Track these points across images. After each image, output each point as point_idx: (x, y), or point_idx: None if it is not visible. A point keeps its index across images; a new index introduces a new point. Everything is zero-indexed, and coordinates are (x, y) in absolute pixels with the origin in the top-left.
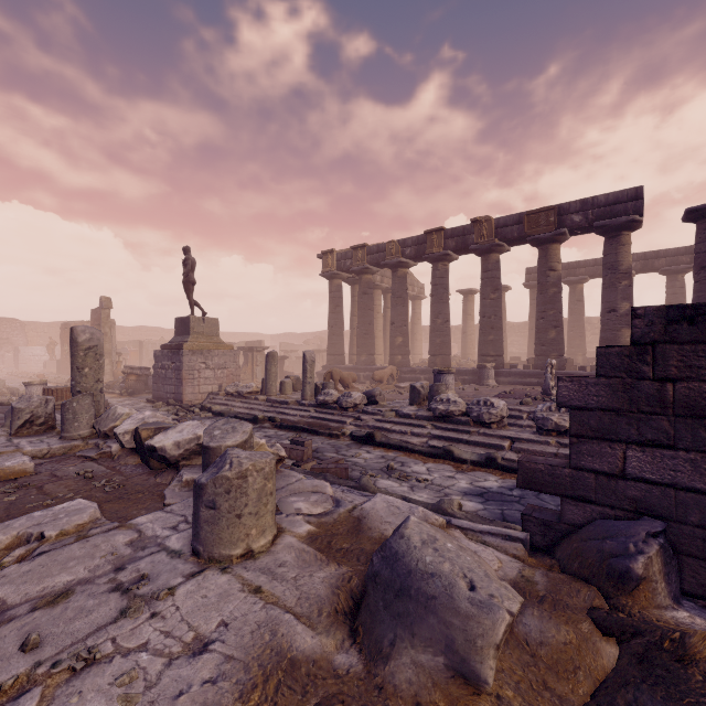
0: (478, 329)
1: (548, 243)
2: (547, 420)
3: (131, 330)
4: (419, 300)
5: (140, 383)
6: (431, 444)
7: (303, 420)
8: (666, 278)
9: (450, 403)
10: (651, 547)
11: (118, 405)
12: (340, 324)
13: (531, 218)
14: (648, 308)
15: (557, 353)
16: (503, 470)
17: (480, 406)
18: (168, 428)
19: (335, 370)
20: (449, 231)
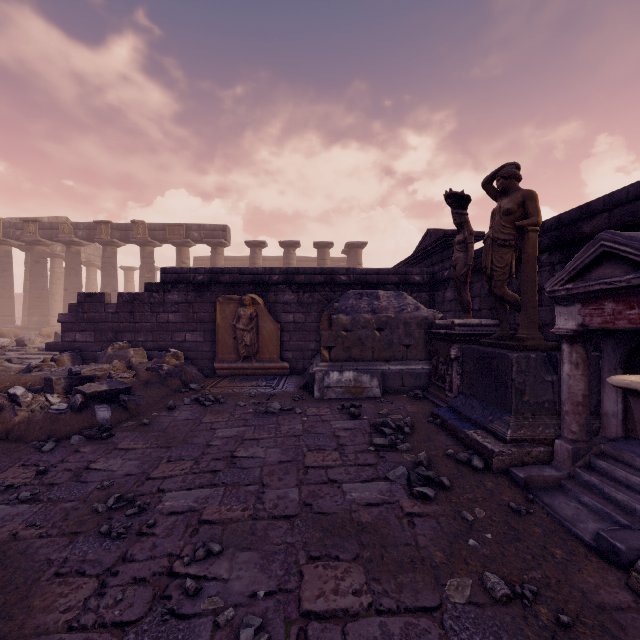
0: None
1: (181, 246)
2: None
3: None
4: None
5: None
6: None
7: None
8: None
9: None
10: (66, 354)
11: None
12: (9, 288)
13: (170, 229)
14: (81, 293)
15: None
16: None
17: None
18: None
19: None
20: (115, 224)
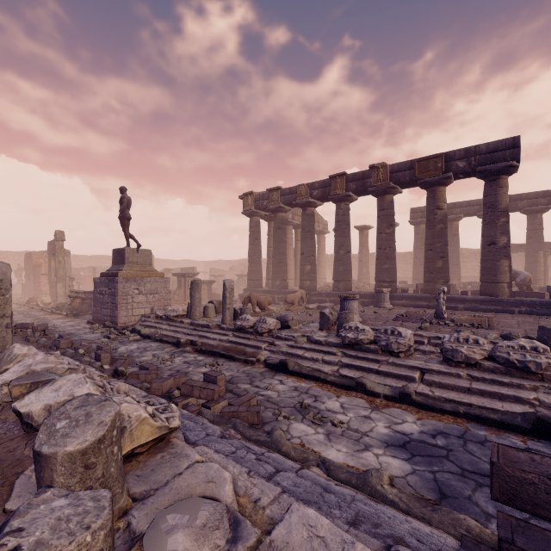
0: (370, 257)
1: (436, 185)
2: (457, 352)
3: (89, 258)
4: (324, 234)
5: (85, 305)
6: (343, 373)
7: (222, 344)
8: (527, 217)
9: (359, 331)
10: None
11: (60, 326)
12: (258, 254)
13: (421, 164)
14: None
15: (444, 280)
16: (418, 407)
17: (388, 335)
18: (46, 383)
19: (253, 294)
20: (350, 175)
